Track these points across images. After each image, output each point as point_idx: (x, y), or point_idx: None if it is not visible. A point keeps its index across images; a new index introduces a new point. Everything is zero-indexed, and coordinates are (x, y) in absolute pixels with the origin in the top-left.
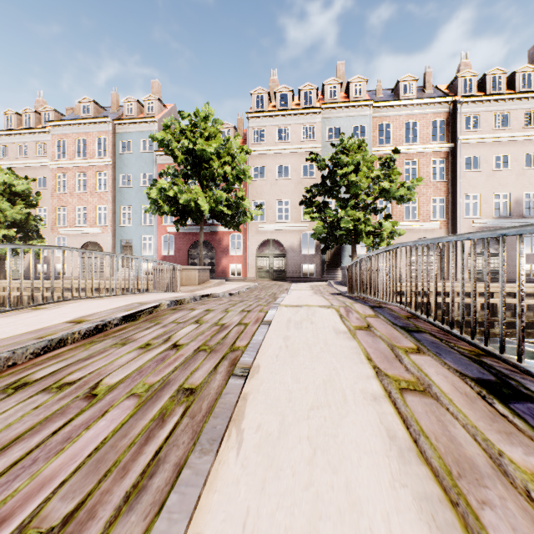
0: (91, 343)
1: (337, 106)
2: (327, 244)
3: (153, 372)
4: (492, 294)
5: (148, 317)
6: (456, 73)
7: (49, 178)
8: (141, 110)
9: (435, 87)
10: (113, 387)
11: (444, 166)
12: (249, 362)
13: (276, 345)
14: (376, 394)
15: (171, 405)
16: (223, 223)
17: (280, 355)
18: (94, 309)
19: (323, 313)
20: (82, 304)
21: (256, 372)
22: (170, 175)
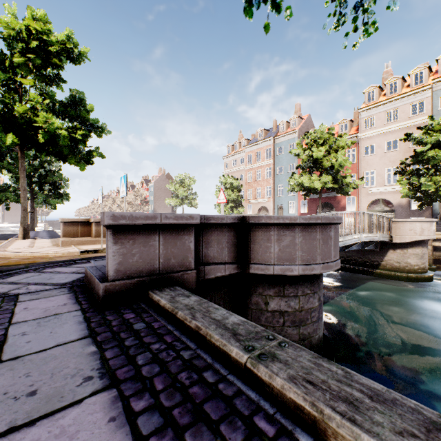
0: None
1: None
2: (423, 201)
3: None
4: None
5: None
6: None
7: (244, 175)
8: (288, 126)
9: None
10: None
11: None
12: None
13: None
14: None
15: None
16: (335, 191)
17: None
18: None
19: None
20: None
21: None
22: (301, 169)
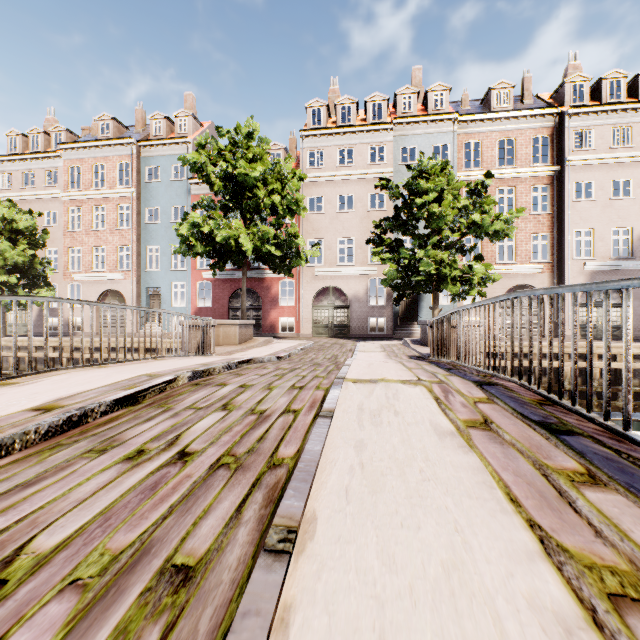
0: (53, 448)
1: (413, 121)
2: (401, 292)
3: (128, 520)
4: (615, 357)
5: (157, 398)
6: (563, 78)
7: (61, 213)
8: (171, 129)
9: (536, 96)
10: (45, 560)
11: (547, 194)
12: (296, 512)
13: (344, 461)
14: (566, 614)
15: (138, 618)
16: (271, 266)
17: (352, 487)
18: (82, 386)
19: (409, 394)
20: (70, 376)
21: (310, 536)
22: (205, 207)
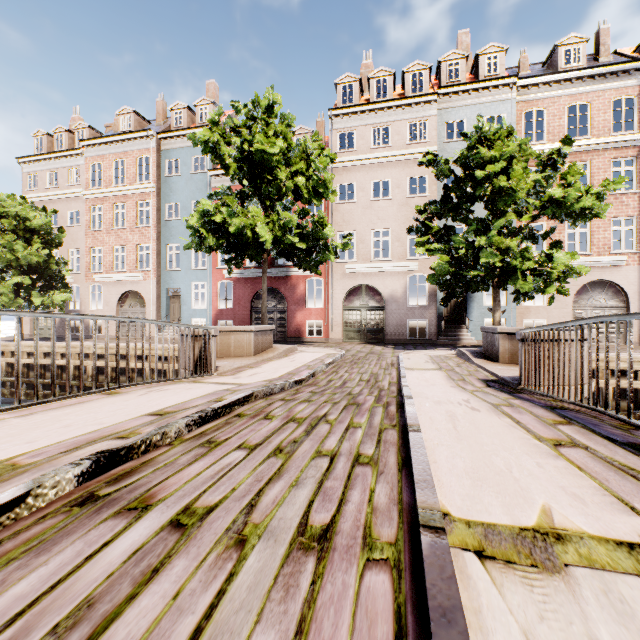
0: None
1: (461, 89)
2: (451, 290)
3: None
4: None
5: None
6: None
7: (83, 212)
8: (193, 120)
9: (614, 52)
10: None
11: (633, 169)
12: None
13: None
14: None
15: None
16: (295, 262)
17: None
18: None
19: None
20: None
21: None
22: (220, 195)
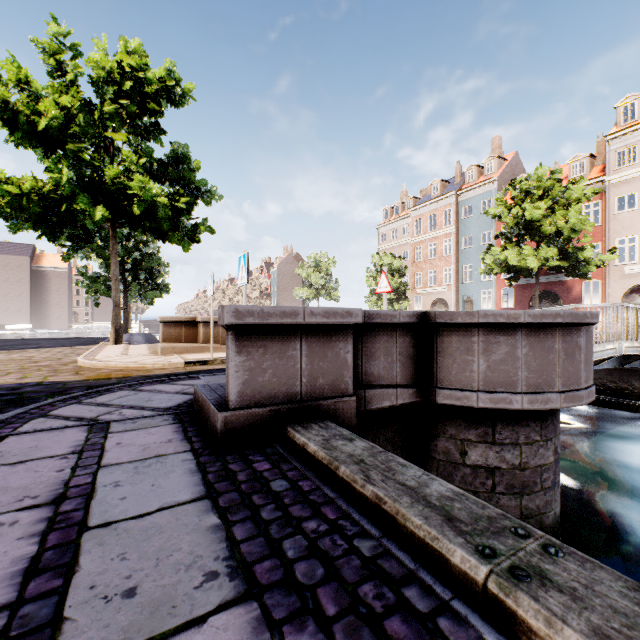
0: None
1: None
2: None
3: None
4: None
5: None
6: None
7: (410, 252)
8: (480, 172)
9: None
10: None
11: None
12: None
13: None
14: None
15: None
16: (564, 273)
17: None
18: None
19: None
20: None
21: None
22: (503, 239)
